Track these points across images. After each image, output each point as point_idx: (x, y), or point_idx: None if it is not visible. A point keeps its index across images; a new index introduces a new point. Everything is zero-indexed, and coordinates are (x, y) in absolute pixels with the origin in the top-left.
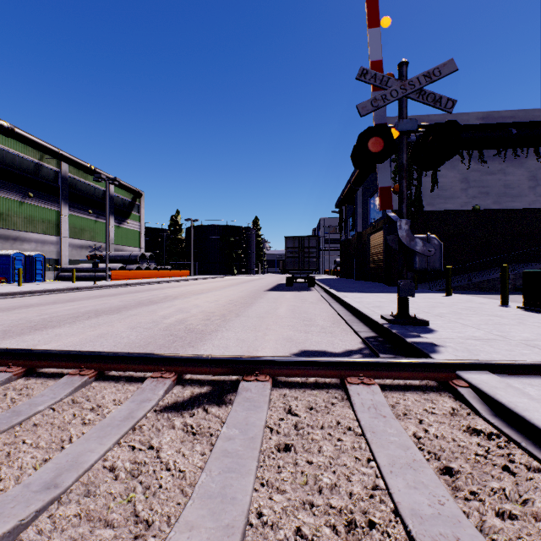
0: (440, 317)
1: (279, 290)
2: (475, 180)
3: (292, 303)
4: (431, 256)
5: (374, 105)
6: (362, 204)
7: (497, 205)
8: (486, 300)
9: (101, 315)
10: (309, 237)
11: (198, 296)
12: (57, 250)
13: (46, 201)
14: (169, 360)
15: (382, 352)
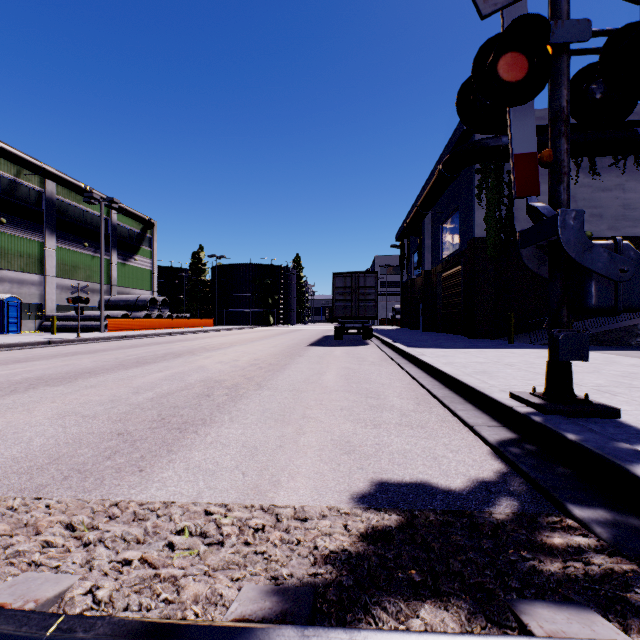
0: (612, 395)
1: (325, 344)
2: (585, 198)
3: (344, 363)
4: (623, 282)
5: None
6: (430, 234)
7: (614, 232)
8: (634, 360)
9: (35, 387)
10: (366, 273)
11: (212, 353)
12: (40, 293)
13: (25, 229)
14: None
15: (568, 495)
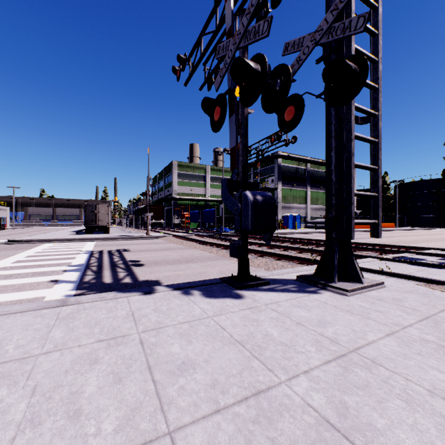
0: None
1: None
2: None
3: None
4: None
5: None
6: None
7: None
8: None
9: None
10: None
11: (385, 238)
12: (304, 212)
13: (300, 186)
14: (356, 243)
15: None
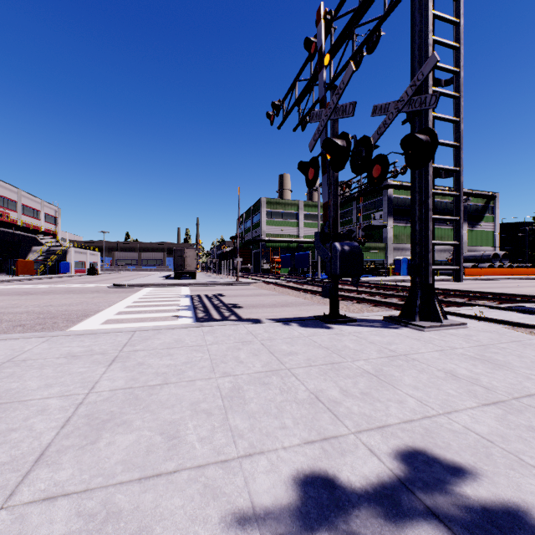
0: None
1: None
2: None
3: None
4: None
5: None
6: None
7: None
8: None
9: None
10: None
11: (530, 288)
12: None
13: None
14: (477, 292)
15: None
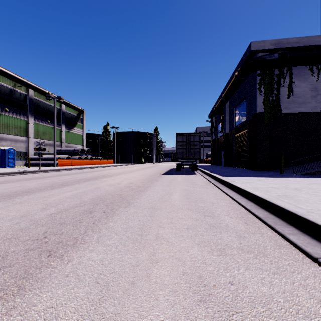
0: None
1: (171, 173)
2: None
3: (183, 186)
4: None
5: None
6: (228, 113)
7: None
8: None
9: None
10: (194, 134)
11: (107, 178)
12: (25, 146)
13: (18, 114)
14: None
15: None
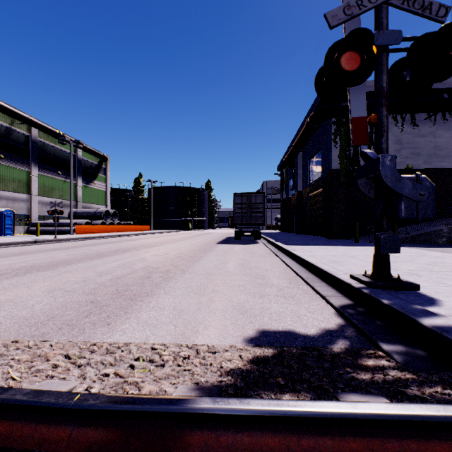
0: (418, 276)
1: (228, 243)
2: (408, 142)
3: (241, 256)
4: (421, 202)
5: (347, 13)
6: (301, 166)
7: (427, 165)
8: (438, 253)
9: (30, 272)
10: (256, 193)
11: (149, 249)
12: (27, 207)
13: (17, 162)
14: None
15: (380, 337)
